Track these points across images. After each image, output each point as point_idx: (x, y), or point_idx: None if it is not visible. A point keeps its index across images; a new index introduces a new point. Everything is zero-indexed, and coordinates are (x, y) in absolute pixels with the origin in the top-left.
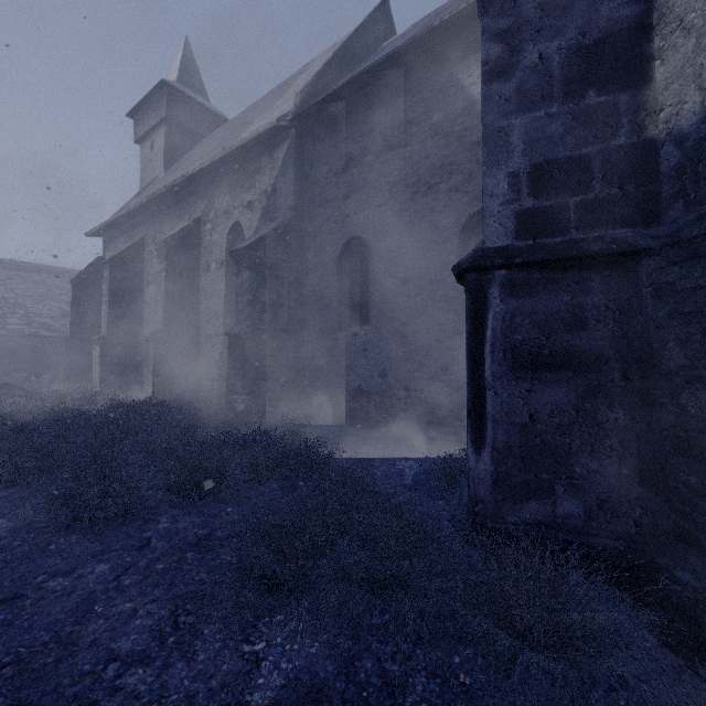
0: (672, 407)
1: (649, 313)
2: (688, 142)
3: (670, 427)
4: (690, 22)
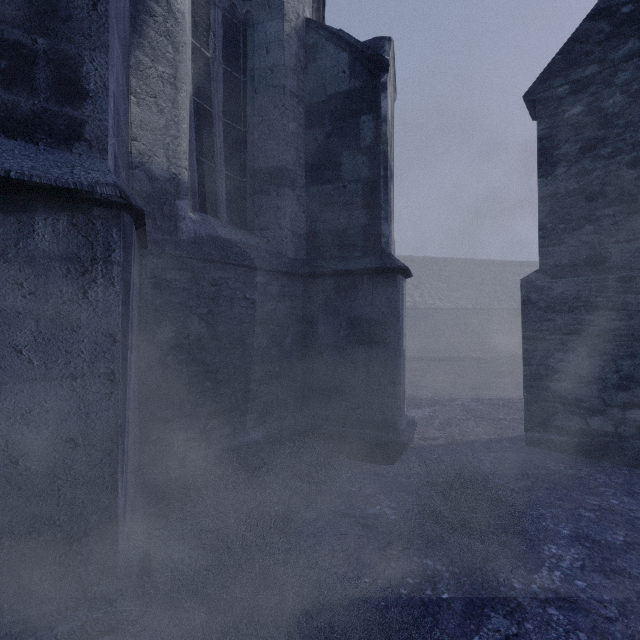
0: (159, 368)
1: (149, 299)
2: (158, 185)
3: (155, 383)
4: (162, 106)
